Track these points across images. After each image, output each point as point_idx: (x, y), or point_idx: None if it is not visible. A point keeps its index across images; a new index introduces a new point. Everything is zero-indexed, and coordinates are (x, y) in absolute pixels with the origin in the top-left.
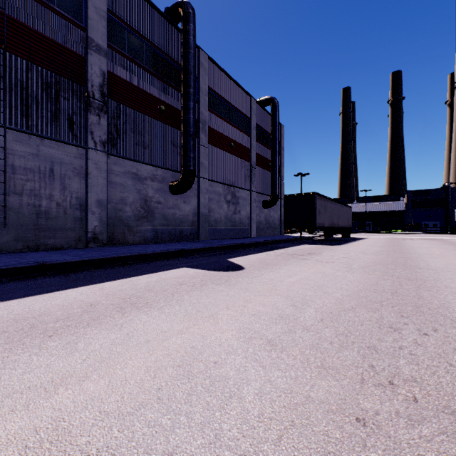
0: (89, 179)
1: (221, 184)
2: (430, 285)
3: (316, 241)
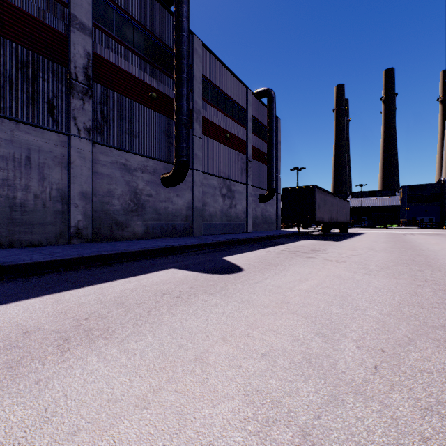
0: (71, 169)
1: (217, 177)
2: None
3: (315, 237)
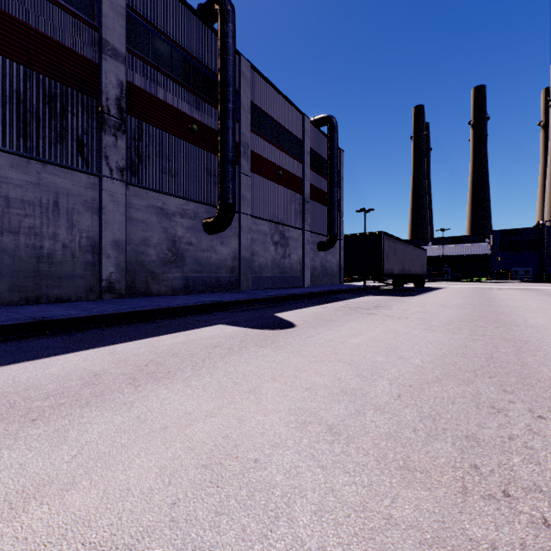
0: (103, 215)
1: (267, 221)
2: (534, 348)
3: (384, 292)
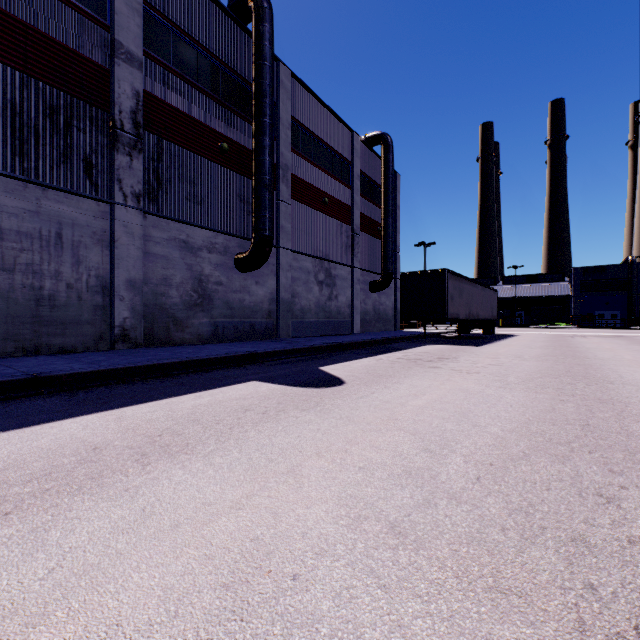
0: (115, 249)
1: (311, 257)
2: (638, 411)
3: (447, 340)
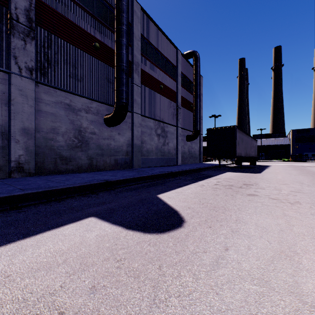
0: (12, 106)
1: (153, 119)
2: None
3: (234, 169)
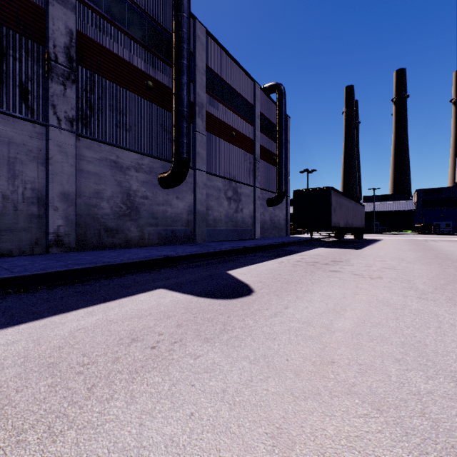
0: (50, 166)
1: (221, 178)
2: None
3: (330, 244)
